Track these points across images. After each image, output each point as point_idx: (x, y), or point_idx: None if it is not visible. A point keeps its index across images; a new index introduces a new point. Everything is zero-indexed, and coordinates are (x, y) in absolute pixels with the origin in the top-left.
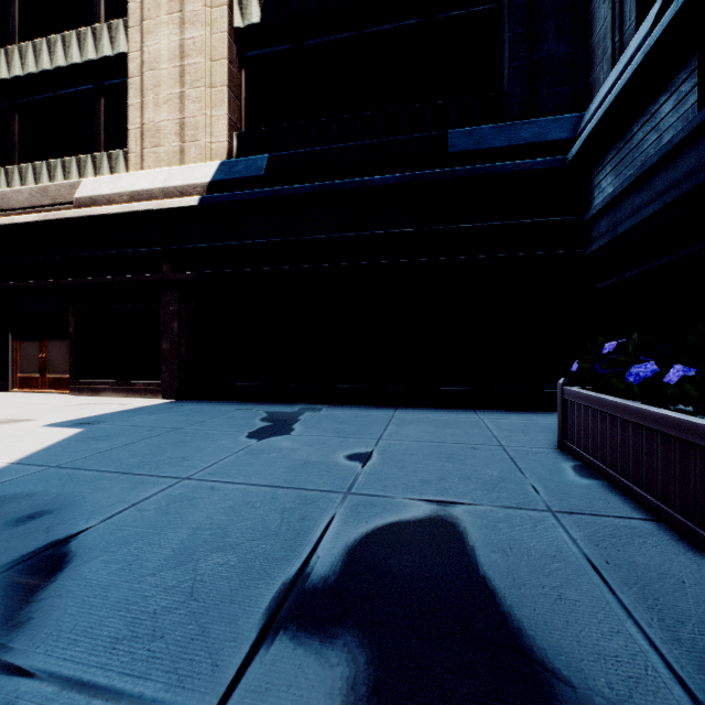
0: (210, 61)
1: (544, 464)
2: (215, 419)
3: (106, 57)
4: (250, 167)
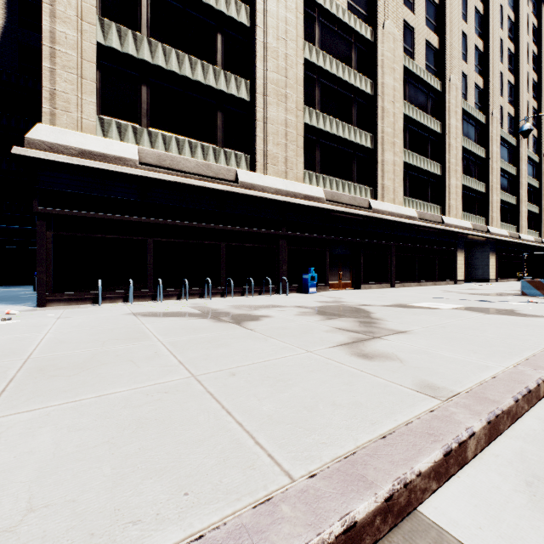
0: None
1: None
2: None
3: None
4: None
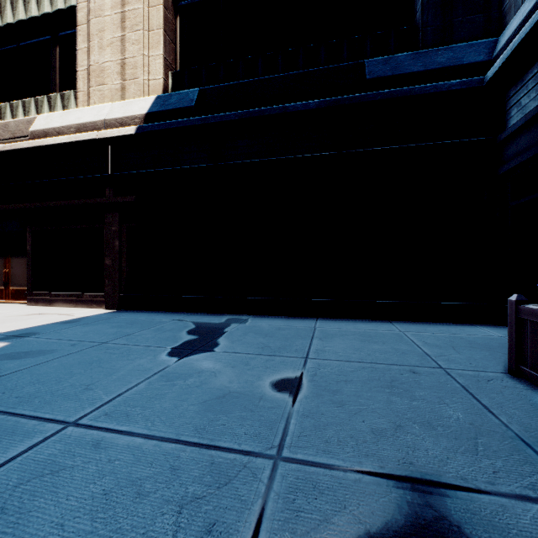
0: (148, 7)
1: (511, 398)
2: (144, 331)
3: (59, 10)
4: (182, 100)
